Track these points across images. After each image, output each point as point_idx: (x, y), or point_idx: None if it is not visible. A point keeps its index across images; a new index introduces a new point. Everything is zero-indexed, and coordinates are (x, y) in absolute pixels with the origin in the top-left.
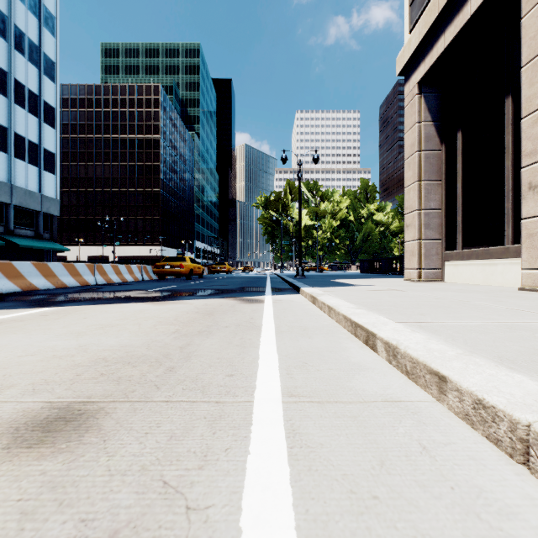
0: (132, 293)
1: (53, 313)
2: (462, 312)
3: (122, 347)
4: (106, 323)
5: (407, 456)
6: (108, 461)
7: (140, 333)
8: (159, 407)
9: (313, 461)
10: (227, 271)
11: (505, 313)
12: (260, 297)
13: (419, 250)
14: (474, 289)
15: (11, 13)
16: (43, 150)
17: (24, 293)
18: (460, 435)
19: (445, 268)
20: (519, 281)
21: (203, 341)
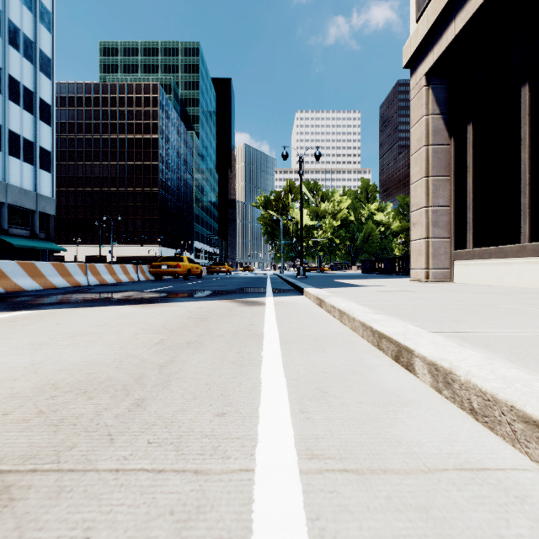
0: (123, 295)
1: (24, 317)
2: (500, 317)
3: (85, 366)
4: (79, 330)
5: None
6: None
7: (116, 344)
8: (101, 484)
9: None
10: (226, 271)
11: None
12: (260, 298)
13: (426, 249)
14: (491, 290)
15: (5, 7)
16: (38, 148)
17: (6, 295)
18: None
19: (454, 268)
20: (538, 281)
21: (191, 357)
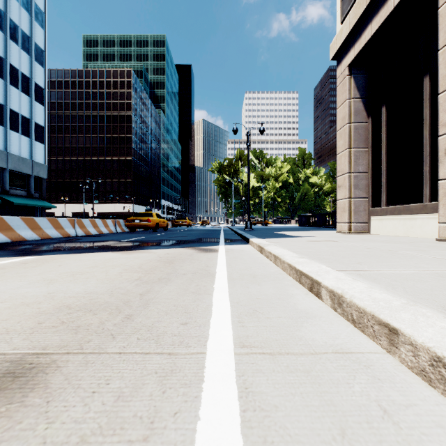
0: (105, 244)
1: (33, 261)
2: (394, 261)
3: (87, 294)
4: (77, 270)
5: (368, 423)
6: (45, 429)
7: (106, 280)
8: (111, 359)
9: (268, 430)
10: (187, 224)
11: (432, 262)
12: (214, 246)
13: (349, 206)
14: (398, 240)
15: (7, 8)
16: (34, 124)
17: (13, 244)
18: (419, 394)
19: (371, 222)
20: (436, 233)
21: (162, 288)
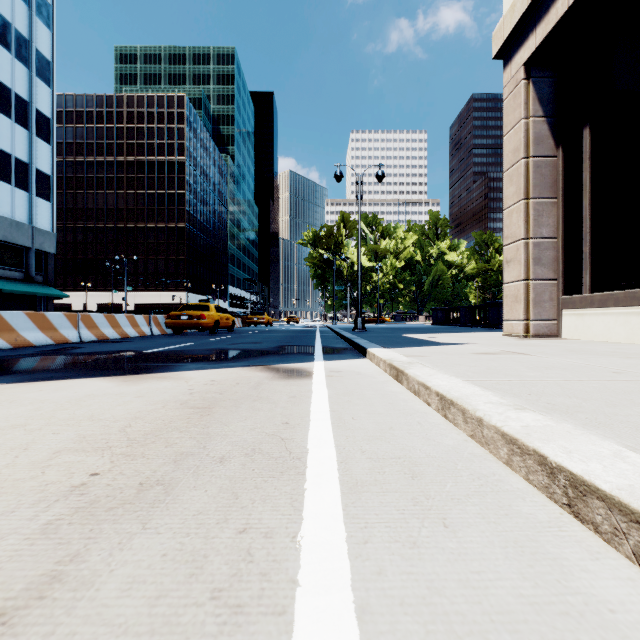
0: (112, 357)
1: None
2: None
3: None
4: None
5: None
6: None
7: None
8: None
9: None
10: (266, 322)
11: None
12: (305, 364)
13: (525, 294)
14: (634, 351)
15: None
16: (35, 171)
17: None
18: None
19: (562, 319)
20: None
21: (116, 555)
